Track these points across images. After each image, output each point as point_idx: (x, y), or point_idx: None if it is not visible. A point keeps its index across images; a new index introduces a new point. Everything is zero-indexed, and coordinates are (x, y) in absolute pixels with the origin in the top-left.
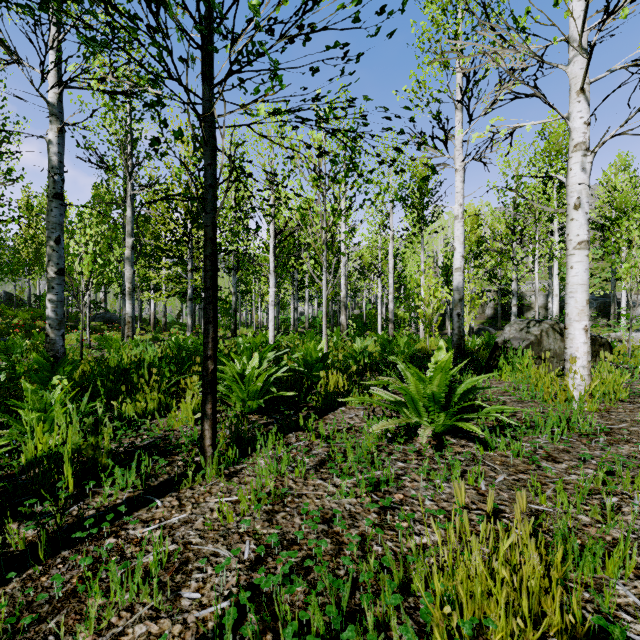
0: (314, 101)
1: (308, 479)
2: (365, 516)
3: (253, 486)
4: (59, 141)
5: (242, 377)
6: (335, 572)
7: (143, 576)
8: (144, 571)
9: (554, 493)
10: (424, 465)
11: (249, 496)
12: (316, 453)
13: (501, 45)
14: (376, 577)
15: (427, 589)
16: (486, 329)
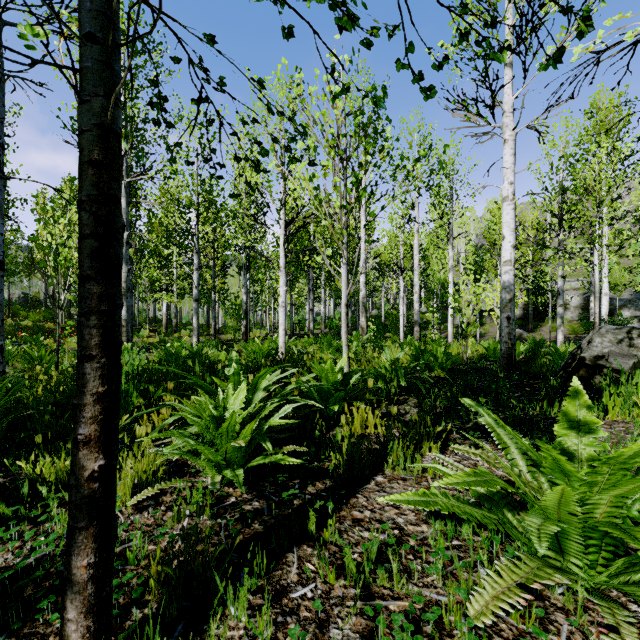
0: None
1: None
2: None
3: None
4: None
5: (219, 423)
6: None
7: None
8: None
9: None
10: None
11: None
12: (338, 639)
13: None
14: None
15: None
16: (517, 331)
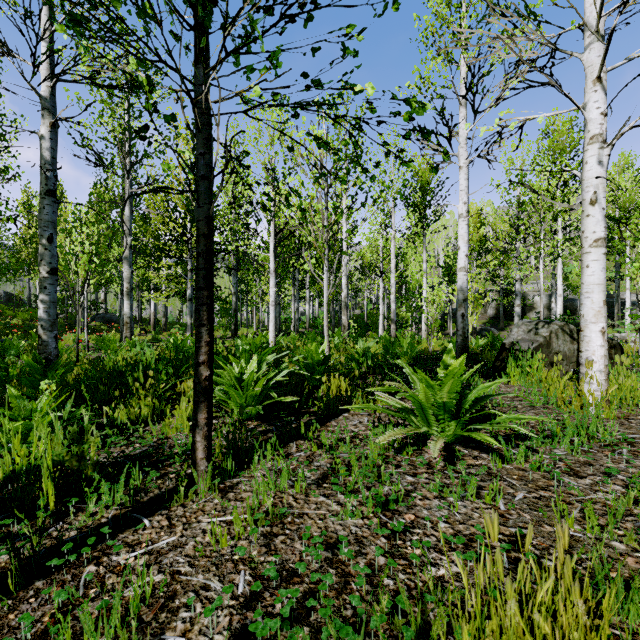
0: (316, 85)
1: (310, 495)
2: (373, 541)
3: (250, 503)
4: (52, 136)
5: (240, 381)
6: (341, 612)
7: (123, 614)
8: (125, 608)
9: (581, 514)
10: (436, 481)
11: (245, 515)
12: (318, 465)
13: (512, 33)
14: (388, 619)
15: (448, 636)
16: (488, 329)
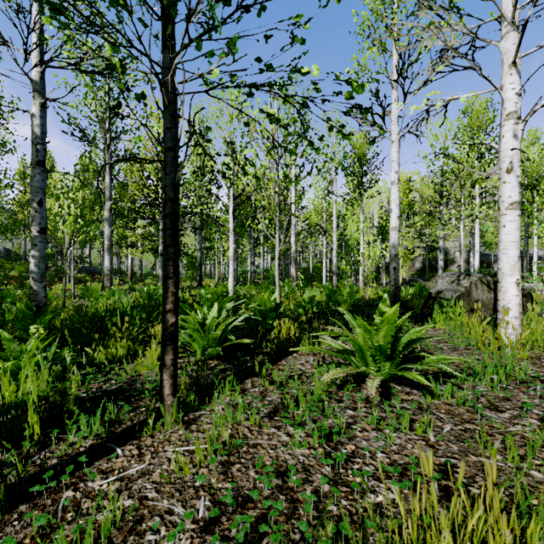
0: (268, 68)
1: (263, 427)
2: (318, 469)
3: (210, 434)
4: (41, 114)
5: (203, 326)
6: (290, 536)
7: (96, 537)
8: (97, 531)
9: (502, 445)
10: (374, 415)
11: (206, 445)
12: (270, 400)
13: (438, 24)
14: (332, 543)
15: None
16: (416, 280)
